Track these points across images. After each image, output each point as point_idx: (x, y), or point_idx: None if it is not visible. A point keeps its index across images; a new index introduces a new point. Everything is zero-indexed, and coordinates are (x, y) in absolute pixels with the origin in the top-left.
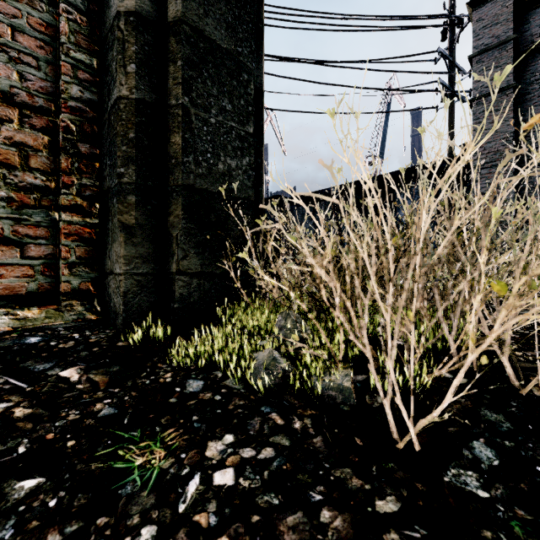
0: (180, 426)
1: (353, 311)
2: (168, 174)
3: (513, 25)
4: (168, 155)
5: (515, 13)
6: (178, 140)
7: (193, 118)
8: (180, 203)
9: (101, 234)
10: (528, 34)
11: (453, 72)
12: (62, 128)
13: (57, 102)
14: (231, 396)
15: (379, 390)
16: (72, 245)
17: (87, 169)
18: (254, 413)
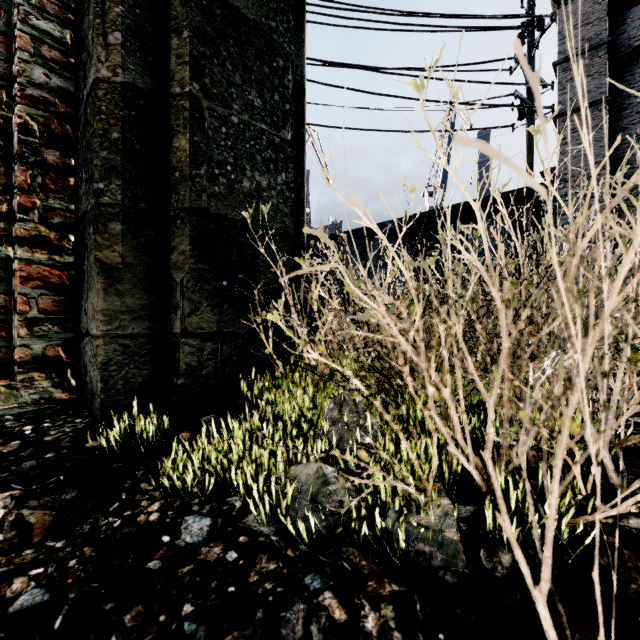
0: (158, 632)
1: (453, 406)
2: (169, 192)
3: (607, 26)
4: (169, 166)
5: (609, 11)
6: (184, 144)
7: (206, 114)
8: (186, 235)
9: (76, 277)
10: (625, 37)
11: None
12: (16, 126)
13: (11, 89)
14: (255, 551)
15: (521, 567)
16: (33, 294)
17: (56, 185)
18: (293, 593)
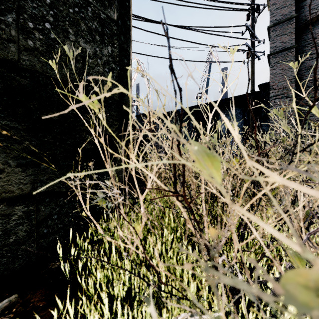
0: None
1: None
2: None
3: (294, 8)
4: None
5: (295, 1)
6: None
7: None
8: None
9: None
10: (303, 15)
11: (254, 39)
12: None
13: None
14: None
15: None
16: None
17: None
18: None
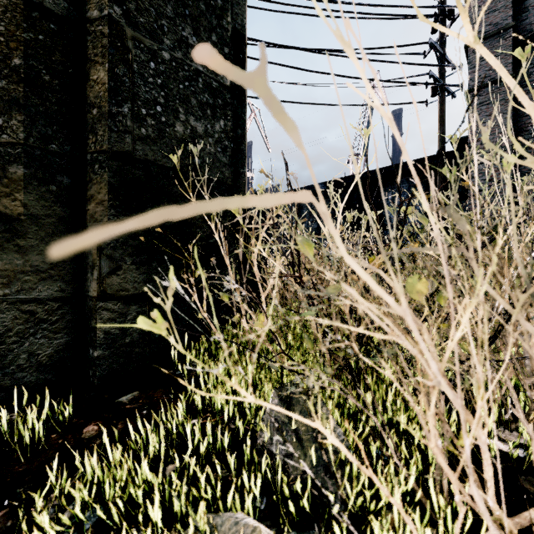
0: None
1: (488, 453)
2: (86, 132)
3: (511, 13)
4: (86, 102)
5: None
6: (102, 76)
7: (130, 44)
8: (105, 181)
9: None
10: (527, 22)
11: (444, 64)
12: None
13: None
14: None
15: None
16: None
17: None
18: None
